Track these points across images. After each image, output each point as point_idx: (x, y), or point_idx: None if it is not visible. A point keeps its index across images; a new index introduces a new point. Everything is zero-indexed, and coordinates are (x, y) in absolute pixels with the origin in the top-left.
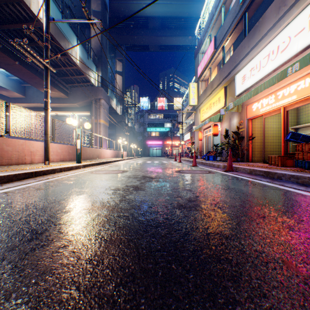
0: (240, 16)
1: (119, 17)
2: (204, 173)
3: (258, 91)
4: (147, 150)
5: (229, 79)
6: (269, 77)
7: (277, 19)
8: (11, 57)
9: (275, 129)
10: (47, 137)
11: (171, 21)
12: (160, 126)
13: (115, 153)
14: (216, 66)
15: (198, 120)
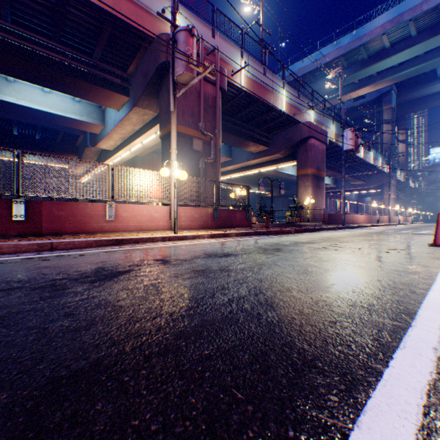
0: None
1: (403, 102)
2: None
3: None
4: None
5: None
6: None
7: None
8: (350, 177)
9: None
10: (388, 215)
11: None
12: None
13: (402, 219)
14: None
15: None
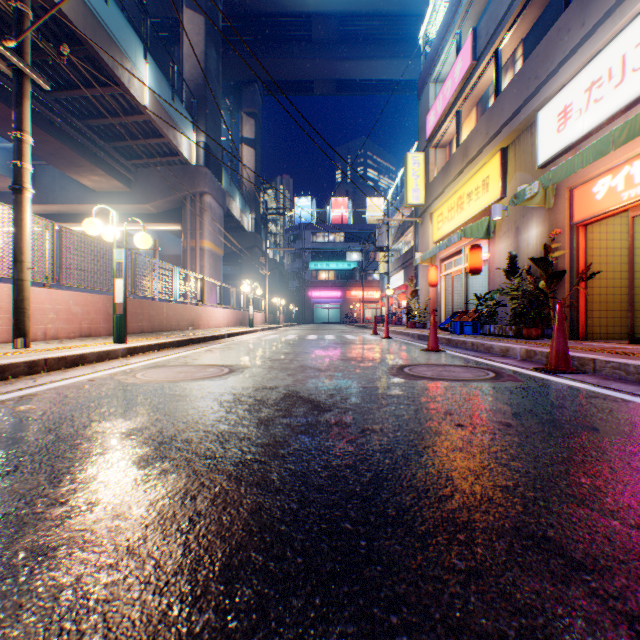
0: None
1: (247, 15)
2: (484, 378)
3: None
4: (311, 310)
5: (517, 125)
6: None
7: None
8: None
9: None
10: (21, 269)
11: (363, 23)
12: (338, 258)
13: (235, 317)
14: (474, 106)
15: (427, 240)
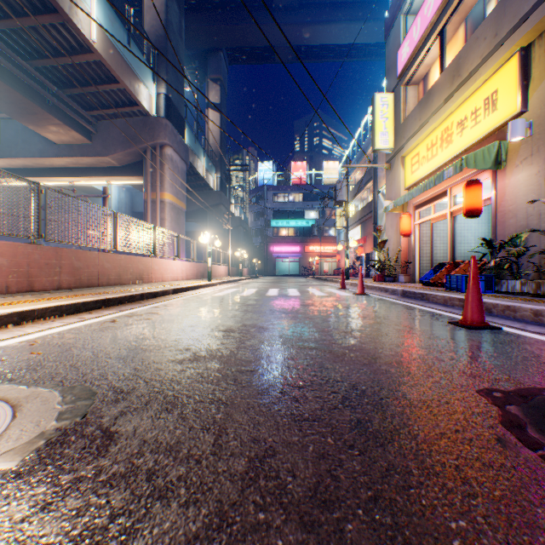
0: None
1: None
2: None
3: None
4: (272, 263)
5: None
6: None
7: None
8: None
9: None
10: None
11: None
12: (297, 216)
13: (196, 269)
14: (463, 21)
15: (398, 186)
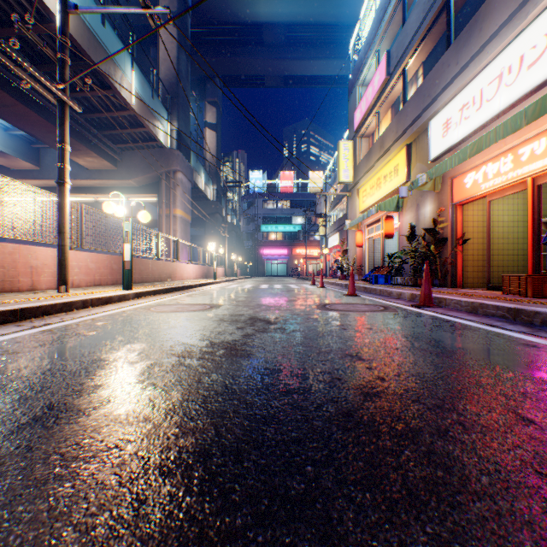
0: (438, 7)
1: (210, 24)
2: (375, 310)
3: (483, 146)
4: (262, 265)
5: (416, 129)
6: (499, 120)
7: (521, 1)
8: (7, 91)
9: (508, 223)
10: (64, 238)
11: (305, 31)
12: (285, 221)
13: (202, 271)
14: (389, 108)
15: (355, 210)
